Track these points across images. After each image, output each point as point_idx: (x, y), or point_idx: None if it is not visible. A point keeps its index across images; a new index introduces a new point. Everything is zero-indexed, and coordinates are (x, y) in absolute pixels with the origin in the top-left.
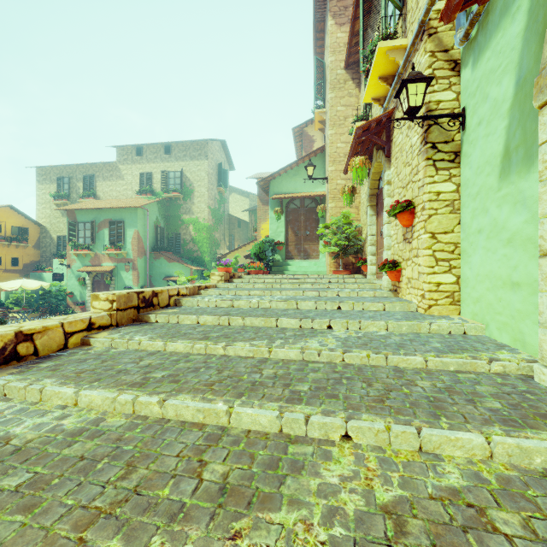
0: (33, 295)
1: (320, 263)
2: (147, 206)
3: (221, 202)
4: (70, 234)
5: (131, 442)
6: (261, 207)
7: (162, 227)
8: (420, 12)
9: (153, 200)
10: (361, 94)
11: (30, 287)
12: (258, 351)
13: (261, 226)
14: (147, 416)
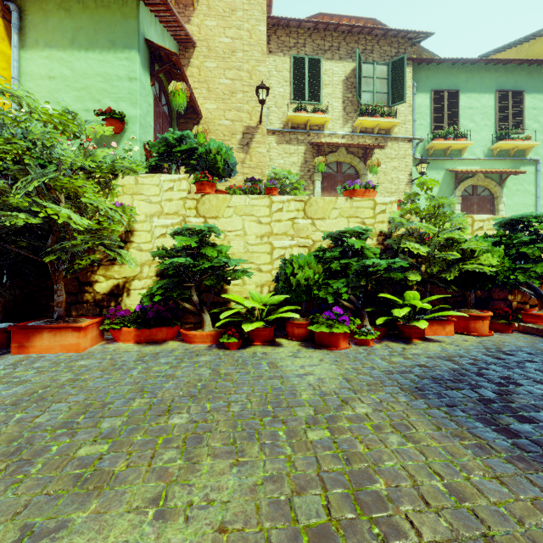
0: None
1: None
2: None
3: None
4: None
5: None
6: None
7: None
8: (407, 129)
9: None
10: (270, 61)
11: None
12: None
13: None
14: None
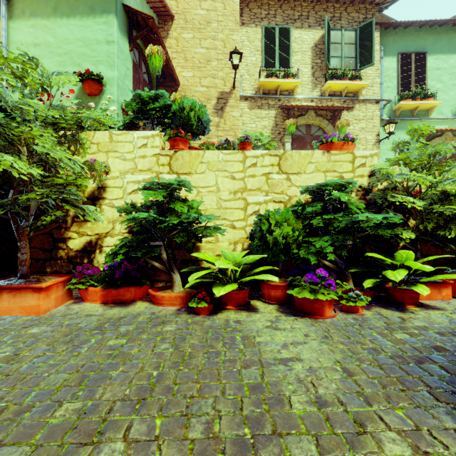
0: None
1: None
2: None
3: None
4: None
5: None
6: None
7: None
8: (374, 91)
9: None
10: (242, 32)
11: None
12: None
13: None
14: None
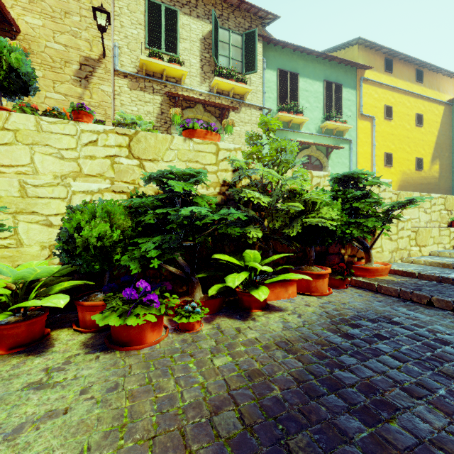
0: None
1: None
2: None
3: None
4: None
5: None
6: None
7: None
8: (258, 98)
9: None
10: None
11: None
12: None
13: None
14: None
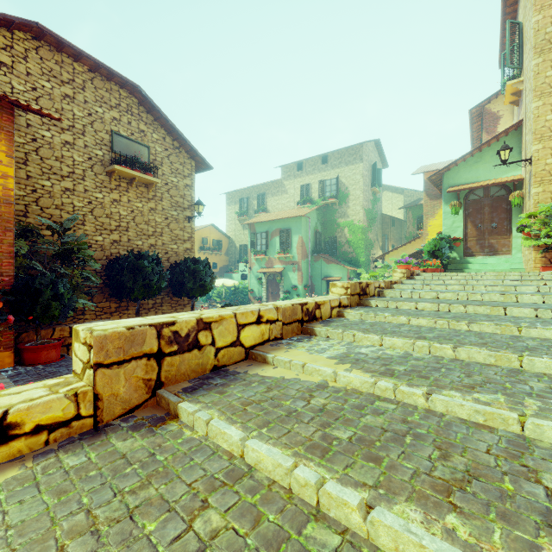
0: (228, 290)
1: (514, 260)
2: (308, 214)
3: (375, 203)
4: (251, 243)
5: (448, 365)
6: (428, 202)
7: (320, 232)
8: None
9: (313, 208)
10: None
11: (228, 284)
12: (506, 329)
13: (427, 223)
14: (442, 356)
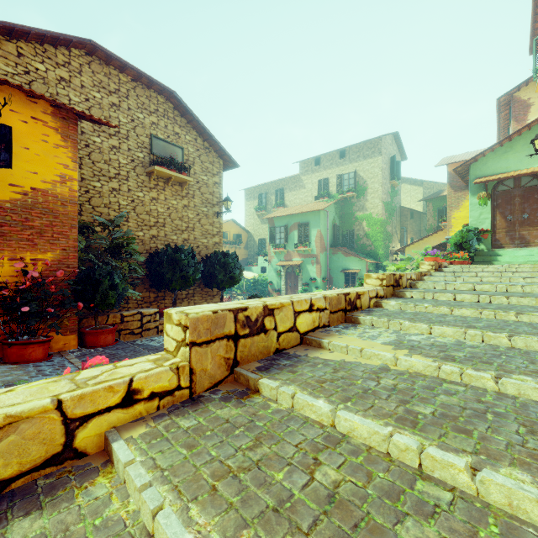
0: (247, 283)
1: None
2: (326, 208)
3: (393, 195)
4: (270, 237)
5: (507, 353)
6: (452, 194)
7: (338, 225)
8: None
9: (331, 202)
10: None
11: (248, 277)
12: None
13: (451, 215)
14: (496, 345)
